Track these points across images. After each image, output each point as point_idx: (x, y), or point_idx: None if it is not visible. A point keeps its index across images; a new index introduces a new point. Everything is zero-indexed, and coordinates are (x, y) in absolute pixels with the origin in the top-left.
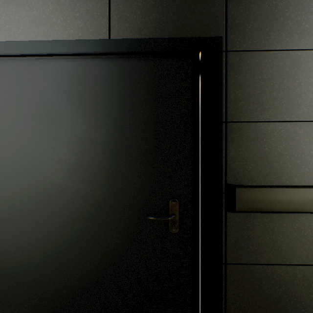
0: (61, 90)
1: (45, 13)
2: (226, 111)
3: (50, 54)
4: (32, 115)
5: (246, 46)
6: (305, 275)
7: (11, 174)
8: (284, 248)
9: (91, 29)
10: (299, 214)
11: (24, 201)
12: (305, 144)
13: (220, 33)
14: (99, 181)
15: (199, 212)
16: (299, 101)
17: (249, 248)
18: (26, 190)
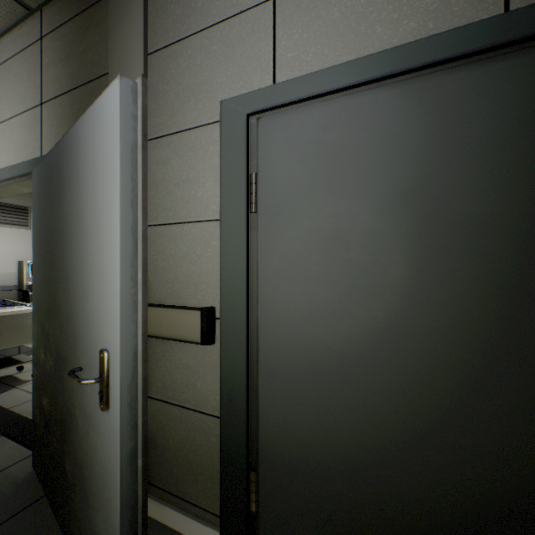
0: (391, 143)
1: (355, 10)
2: None
3: (368, 81)
4: (333, 197)
5: None
6: None
7: (297, 299)
8: None
9: (456, 6)
10: None
11: (319, 346)
12: None
13: None
14: (480, 323)
15: None
16: None
17: None
18: (322, 327)
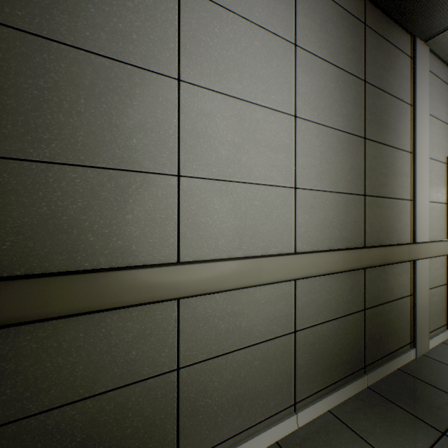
0: None
1: None
2: None
3: None
4: None
5: None
6: (119, 403)
7: None
8: (82, 372)
9: None
10: (108, 312)
11: None
12: (119, 204)
13: None
14: None
15: None
16: (108, 137)
17: (7, 393)
18: None
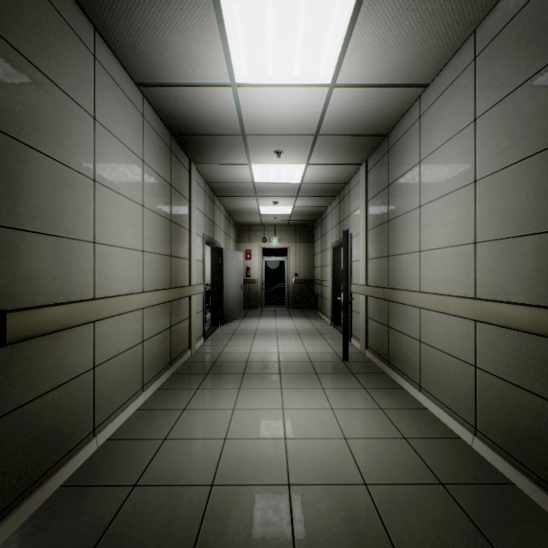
0: None
1: None
2: None
3: None
4: None
5: (14, 132)
6: (69, 391)
7: None
8: (52, 372)
9: None
10: (64, 332)
11: None
12: (69, 261)
13: None
14: None
15: None
16: (64, 217)
17: (18, 388)
18: None
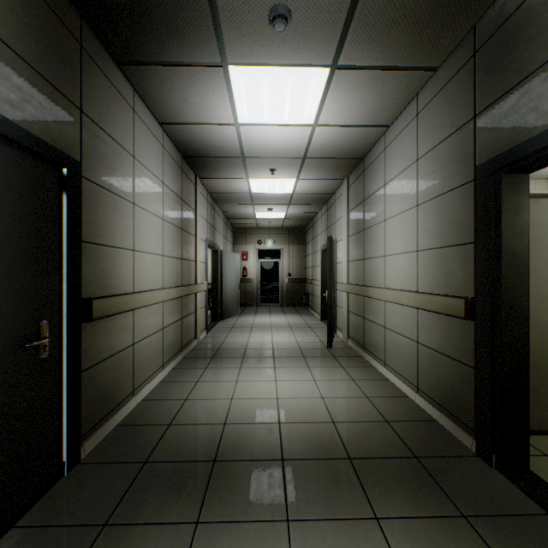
0: None
1: None
2: (82, 231)
3: None
4: None
5: (93, 178)
6: (120, 359)
7: None
8: (111, 343)
9: None
10: (117, 316)
11: None
12: (120, 264)
13: (78, 157)
14: None
15: (63, 330)
16: (117, 232)
17: (95, 351)
18: None
